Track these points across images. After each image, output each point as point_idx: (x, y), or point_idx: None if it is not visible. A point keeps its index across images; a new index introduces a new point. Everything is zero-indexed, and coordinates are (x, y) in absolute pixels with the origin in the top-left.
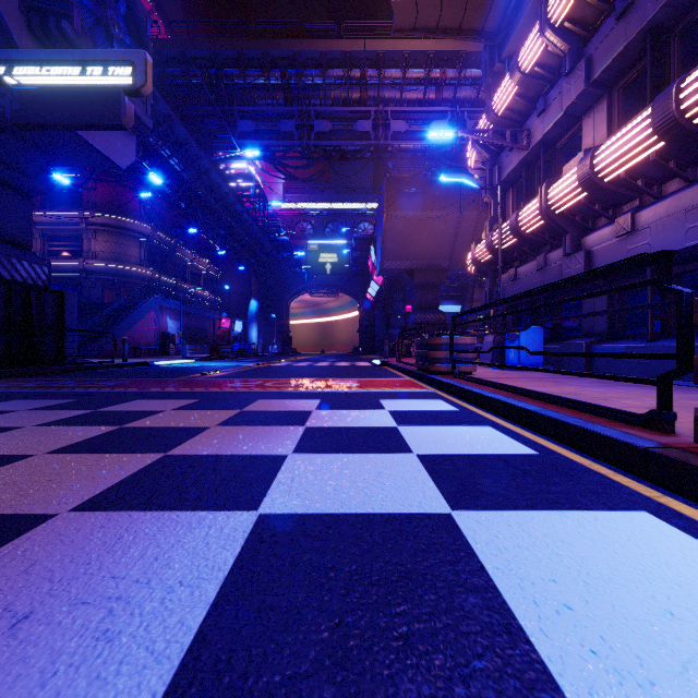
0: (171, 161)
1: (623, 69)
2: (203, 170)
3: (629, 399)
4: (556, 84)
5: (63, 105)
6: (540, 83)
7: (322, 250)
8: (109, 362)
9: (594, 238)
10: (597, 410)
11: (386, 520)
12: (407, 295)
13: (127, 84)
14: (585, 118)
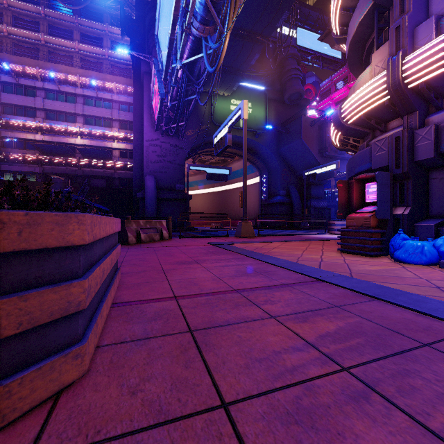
0: None
1: None
2: None
3: None
4: None
5: (324, 175)
6: None
7: None
8: None
9: None
10: None
11: None
12: None
13: (335, 168)
14: None
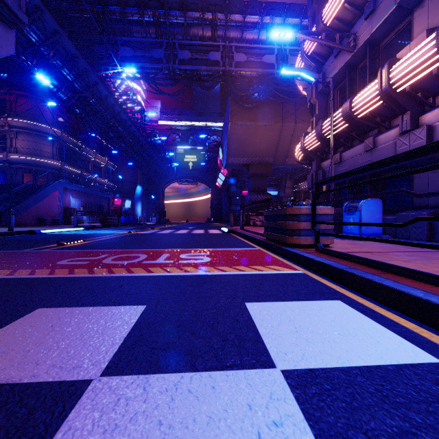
0: (63, 72)
1: None
2: (92, 83)
3: None
4: None
5: None
6: None
7: (186, 153)
8: None
9: (438, 112)
10: None
11: None
12: (243, 183)
13: None
14: (416, 9)
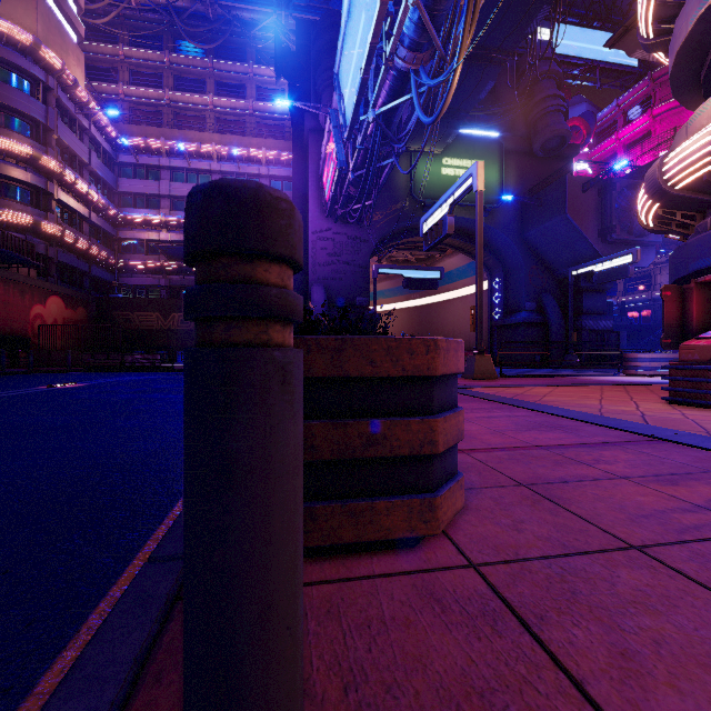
0: None
1: None
2: None
3: None
4: None
5: (609, 275)
6: None
7: None
8: None
9: None
10: None
11: None
12: None
13: (630, 261)
14: None
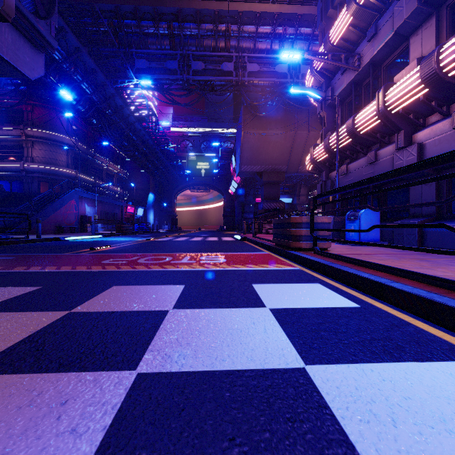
0: (83, 86)
1: None
2: (109, 95)
3: None
4: (386, 11)
5: None
6: (371, 13)
7: (198, 160)
8: (24, 238)
9: (427, 132)
10: None
11: None
12: (256, 191)
13: None
14: (412, 37)
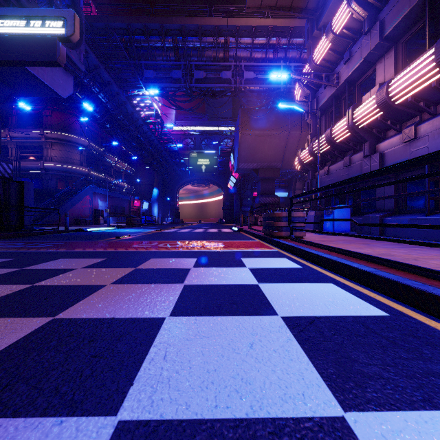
0: (99, 96)
1: (406, 27)
2: (121, 103)
3: (435, 260)
4: (358, 41)
5: (15, 47)
6: (346, 41)
7: (199, 156)
8: (55, 229)
9: (386, 144)
10: (427, 273)
11: (271, 435)
12: (253, 185)
13: (60, 33)
14: (377, 63)
